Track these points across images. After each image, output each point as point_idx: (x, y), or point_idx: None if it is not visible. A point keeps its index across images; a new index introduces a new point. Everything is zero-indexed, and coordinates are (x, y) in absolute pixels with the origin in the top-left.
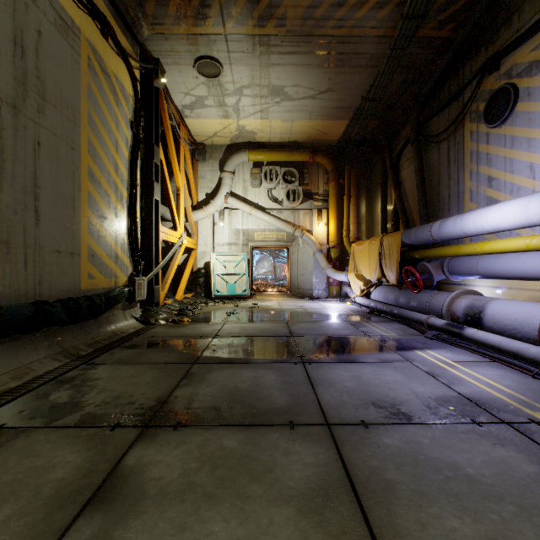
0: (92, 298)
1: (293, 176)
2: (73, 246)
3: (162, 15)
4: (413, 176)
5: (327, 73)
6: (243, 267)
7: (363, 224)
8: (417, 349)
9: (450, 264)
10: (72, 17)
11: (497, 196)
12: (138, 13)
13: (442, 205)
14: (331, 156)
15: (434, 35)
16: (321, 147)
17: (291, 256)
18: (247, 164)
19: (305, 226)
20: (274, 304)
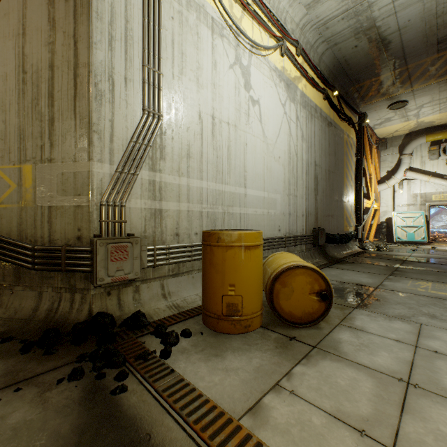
0: (347, 234)
1: None
2: (342, 214)
3: (372, 98)
4: None
5: None
6: (420, 221)
7: None
8: None
9: None
10: (342, 129)
11: None
12: (360, 102)
13: None
14: None
15: None
16: None
17: None
18: (424, 144)
19: None
20: None
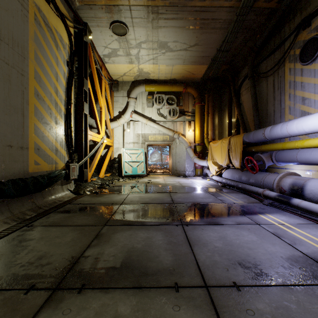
0: (37, 178)
1: (173, 101)
2: (23, 142)
3: None
4: (249, 99)
5: (195, 33)
6: (142, 157)
7: (216, 130)
8: (260, 214)
9: (277, 155)
10: None
11: (309, 110)
12: None
13: (269, 117)
14: (196, 88)
15: (265, 6)
16: (190, 82)
17: (172, 150)
18: (144, 93)
19: (180, 131)
20: (161, 180)
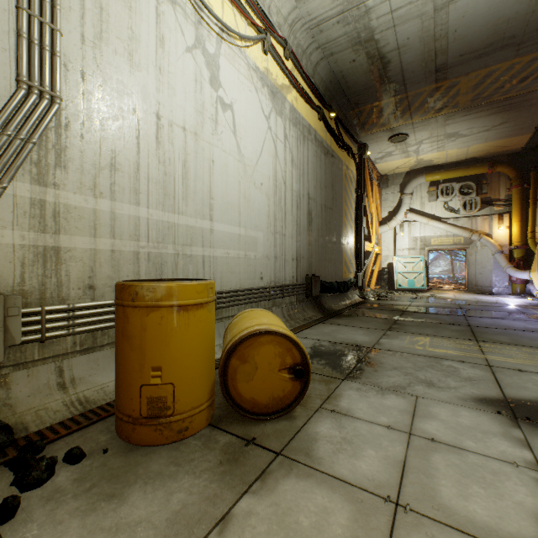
0: (346, 282)
1: (469, 188)
2: (341, 259)
3: (373, 127)
4: None
5: (499, 116)
6: (420, 266)
7: None
8: None
9: None
10: (341, 158)
11: None
12: (360, 130)
13: None
14: (513, 164)
15: None
16: (501, 156)
17: (468, 257)
18: (424, 184)
19: (482, 230)
20: (449, 296)
